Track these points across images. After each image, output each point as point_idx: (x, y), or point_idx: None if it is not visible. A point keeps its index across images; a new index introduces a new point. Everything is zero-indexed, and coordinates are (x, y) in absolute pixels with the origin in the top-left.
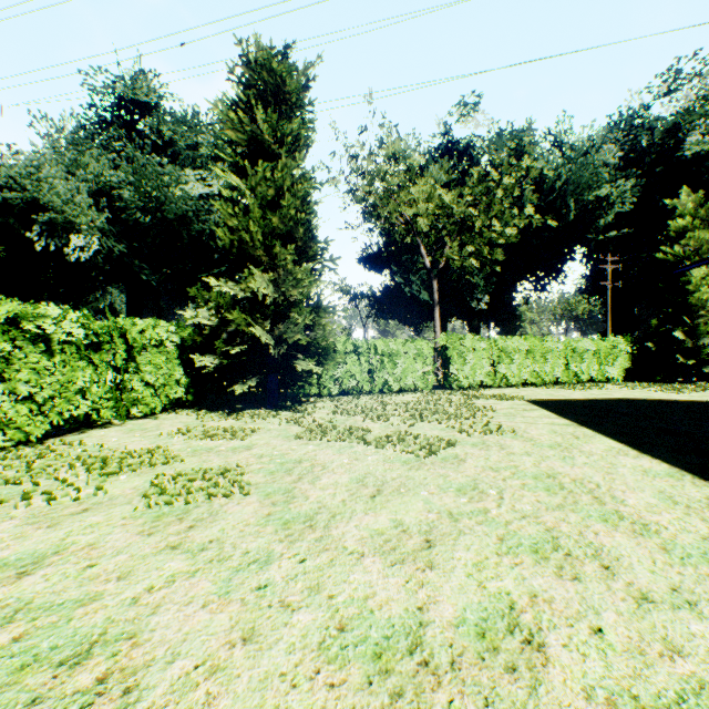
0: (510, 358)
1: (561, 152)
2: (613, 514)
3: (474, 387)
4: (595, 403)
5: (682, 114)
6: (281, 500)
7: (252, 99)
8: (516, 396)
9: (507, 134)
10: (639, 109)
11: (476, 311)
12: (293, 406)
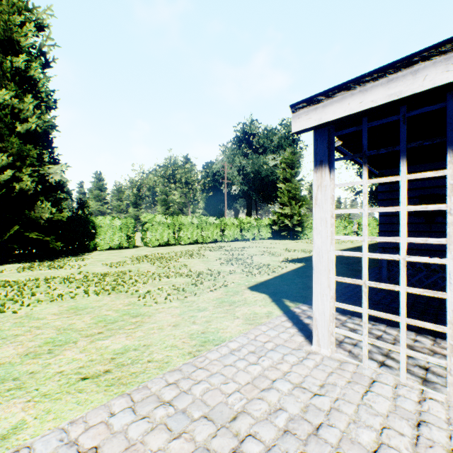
0: None
1: None
2: None
3: None
4: None
5: None
6: (284, 244)
7: (285, 165)
8: None
9: None
10: None
11: None
12: (296, 240)
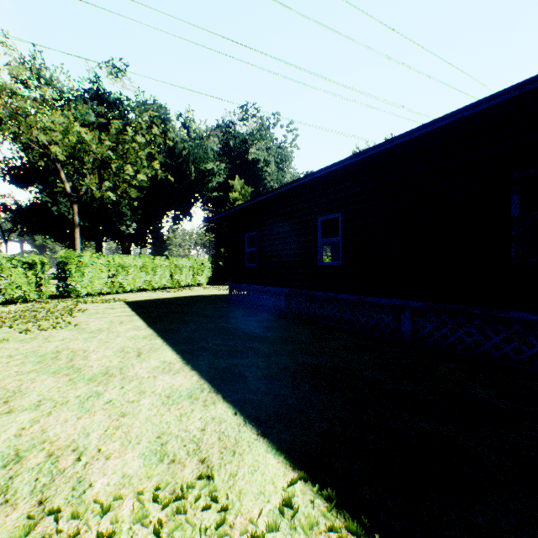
0: (127, 271)
1: (188, 132)
2: (68, 367)
3: (96, 294)
4: (170, 300)
5: (249, 135)
6: None
7: None
8: (122, 299)
9: (150, 105)
10: (230, 123)
11: (128, 235)
12: None
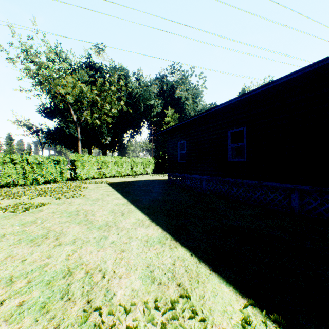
0: (107, 165)
1: (139, 83)
2: (85, 220)
3: (90, 178)
4: (132, 182)
5: (175, 82)
6: None
7: None
8: (105, 181)
9: (118, 68)
10: (164, 75)
11: (105, 144)
12: None
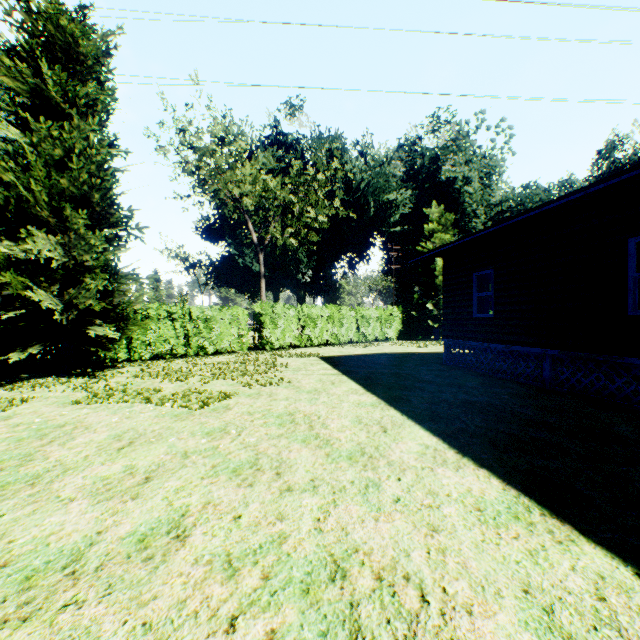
0: (314, 323)
1: (365, 160)
2: (313, 436)
3: (286, 347)
4: (366, 357)
5: (441, 149)
6: (14, 464)
7: (36, 49)
8: (314, 353)
9: (325, 138)
10: (416, 139)
11: (303, 283)
12: (92, 372)
